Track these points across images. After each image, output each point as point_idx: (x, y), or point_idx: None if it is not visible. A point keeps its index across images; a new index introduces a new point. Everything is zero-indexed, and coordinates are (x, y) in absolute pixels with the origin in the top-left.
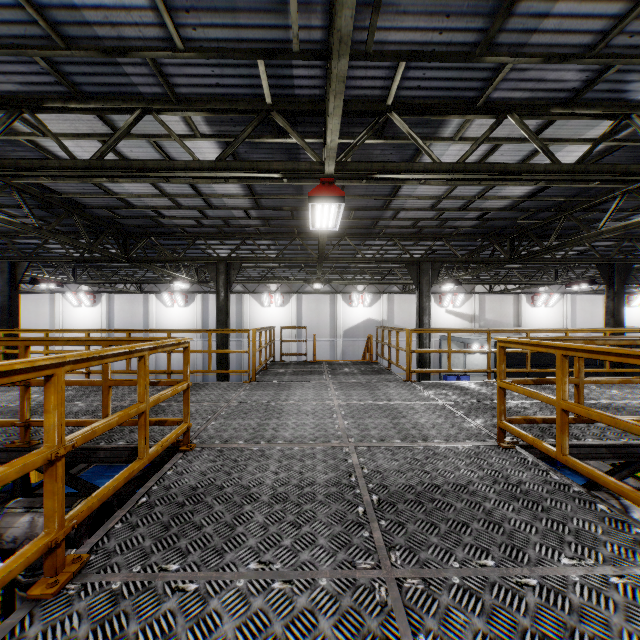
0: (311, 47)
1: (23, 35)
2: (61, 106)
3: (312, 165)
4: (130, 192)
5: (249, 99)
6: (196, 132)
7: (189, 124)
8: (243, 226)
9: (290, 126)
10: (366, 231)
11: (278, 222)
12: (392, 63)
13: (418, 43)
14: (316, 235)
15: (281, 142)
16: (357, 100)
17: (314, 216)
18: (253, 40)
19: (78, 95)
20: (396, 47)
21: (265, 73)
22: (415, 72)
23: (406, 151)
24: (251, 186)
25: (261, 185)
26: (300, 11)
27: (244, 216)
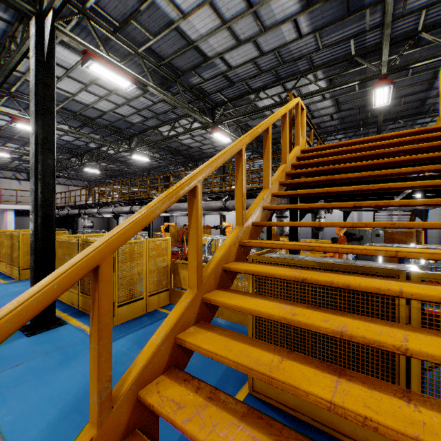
0: (375, 25)
1: (272, 66)
2: (273, 85)
3: (374, 73)
4: (278, 119)
5: (344, 56)
6: (317, 79)
7: (315, 76)
8: (327, 127)
9: (363, 60)
10: (415, 112)
11: (349, 119)
12: (417, 13)
13: (431, 1)
14: (375, 123)
15: (357, 70)
16: (399, 36)
17: (375, 98)
18: (349, 34)
19: (279, 79)
20: (418, 7)
21: (353, 43)
22: (432, 11)
23: (437, 48)
24: (337, 99)
25: (342, 97)
26: (370, 16)
27: (329, 120)
